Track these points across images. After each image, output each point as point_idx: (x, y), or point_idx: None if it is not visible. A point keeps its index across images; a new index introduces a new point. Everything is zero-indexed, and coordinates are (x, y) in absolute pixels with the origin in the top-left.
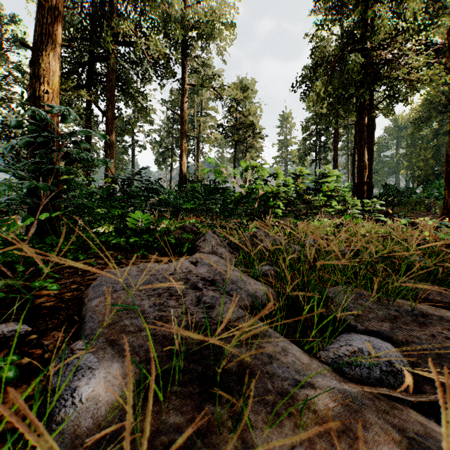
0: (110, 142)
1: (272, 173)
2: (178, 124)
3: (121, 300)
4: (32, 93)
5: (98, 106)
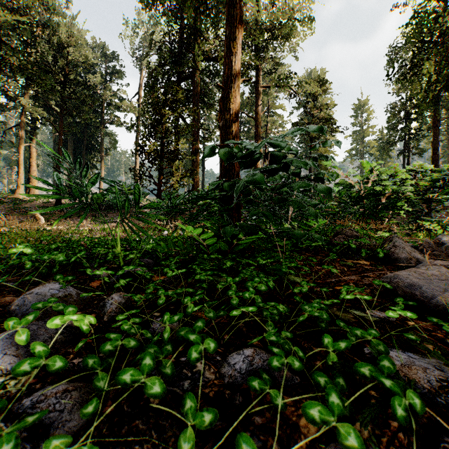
0: (196, 151)
1: (394, 172)
2: (245, 126)
3: None
4: (224, 124)
5: (183, 119)
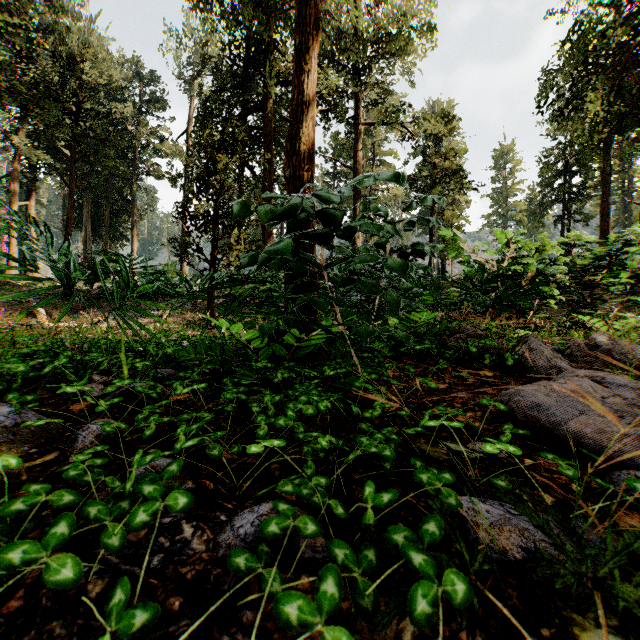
0: None
1: (542, 245)
2: (341, 180)
3: (602, 427)
4: (292, 173)
5: (250, 169)
